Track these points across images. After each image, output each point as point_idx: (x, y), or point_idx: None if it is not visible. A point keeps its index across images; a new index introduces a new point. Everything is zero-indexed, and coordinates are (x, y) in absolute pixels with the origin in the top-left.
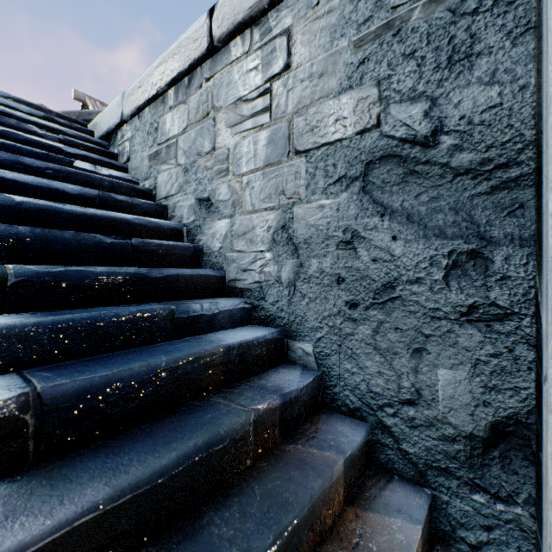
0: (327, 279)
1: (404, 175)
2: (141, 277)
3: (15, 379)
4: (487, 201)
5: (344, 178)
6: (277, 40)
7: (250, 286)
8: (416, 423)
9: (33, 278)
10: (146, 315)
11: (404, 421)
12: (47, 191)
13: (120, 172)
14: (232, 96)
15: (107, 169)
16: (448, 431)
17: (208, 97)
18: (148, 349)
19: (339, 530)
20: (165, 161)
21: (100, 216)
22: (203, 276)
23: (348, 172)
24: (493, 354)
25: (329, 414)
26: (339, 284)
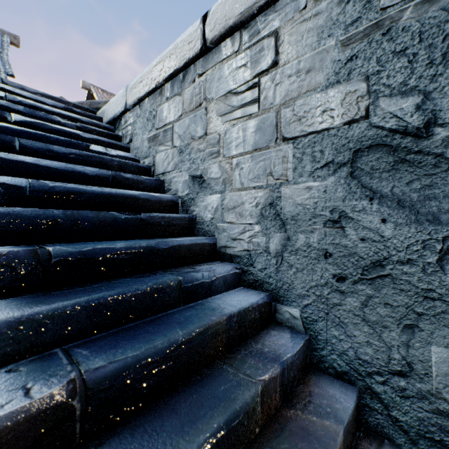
0: (314, 253)
1: (395, 163)
2: (151, 249)
3: (60, 358)
4: None
5: (331, 164)
6: (265, 41)
7: (239, 253)
8: (407, 394)
9: (67, 257)
10: (159, 287)
11: (394, 390)
12: (72, 174)
13: (125, 152)
14: (222, 89)
15: (115, 150)
16: (443, 406)
17: (200, 89)
18: (163, 319)
19: None
20: (162, 143)
21: (114, 193)
22: (199, 244)
23: (336, 158)
24: None
25: (318, 375)
26: (326, 258)
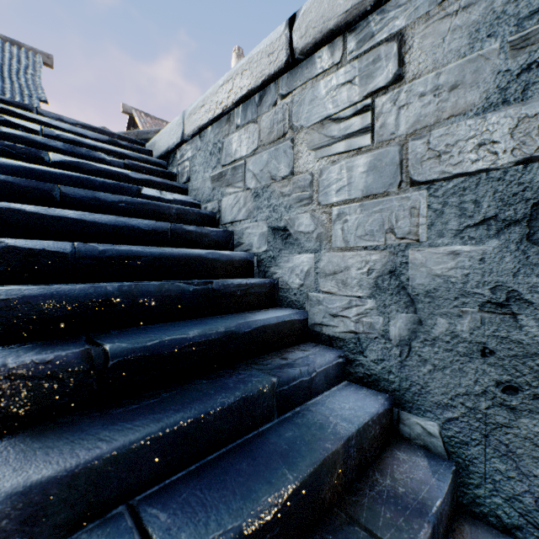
0: (463, 347)
1: None
2: (231, 334)
3: (130, 529)
4: None
5: (493, 221)
6: (382, 47)
7: (342, 335)
8: None
9: (128, 356)
10: (249, 396)
11: None
12: (124, 230)
13: (183, 196)
14: (317, 114)
15: (171, 193)
16: None
17: (284, 115)
18: (257, 445)
19: None
20: (230, 184)
21: (176, 254)
22: (288, 322)
23: (501, 212)
24: None
25: (472, 524)
26: (484, 356)
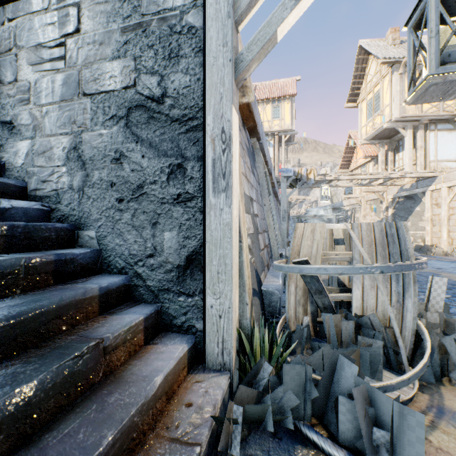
0: (105, 185)
1: (148, 118)
2: None
3: None
4: (185, 137)
5: (115, 117)
6: (70, 8)
7: (49, 194)
8: (154, 267)
9: None
10: None
11: (148, 268)
12: None
13: None
14: (33, 40)
15: None
16: (169, 267)
17: (10, 35)
18: None
19: (88, 324)
20: None
21: None
22: (1, 183)
23: (118, 113)
24: (187, 219)
25: (105, 275)
26: (112, 187)
